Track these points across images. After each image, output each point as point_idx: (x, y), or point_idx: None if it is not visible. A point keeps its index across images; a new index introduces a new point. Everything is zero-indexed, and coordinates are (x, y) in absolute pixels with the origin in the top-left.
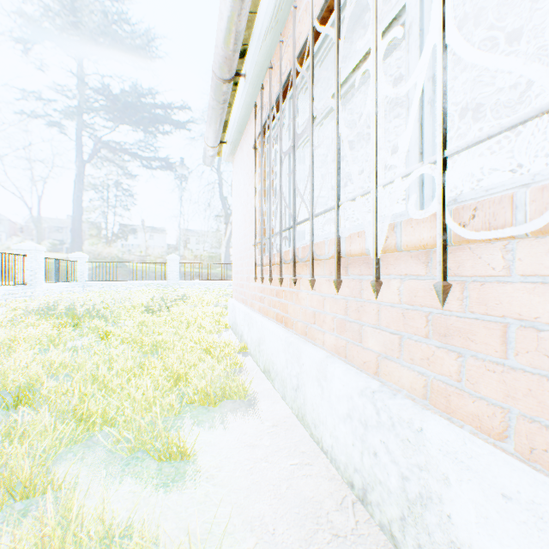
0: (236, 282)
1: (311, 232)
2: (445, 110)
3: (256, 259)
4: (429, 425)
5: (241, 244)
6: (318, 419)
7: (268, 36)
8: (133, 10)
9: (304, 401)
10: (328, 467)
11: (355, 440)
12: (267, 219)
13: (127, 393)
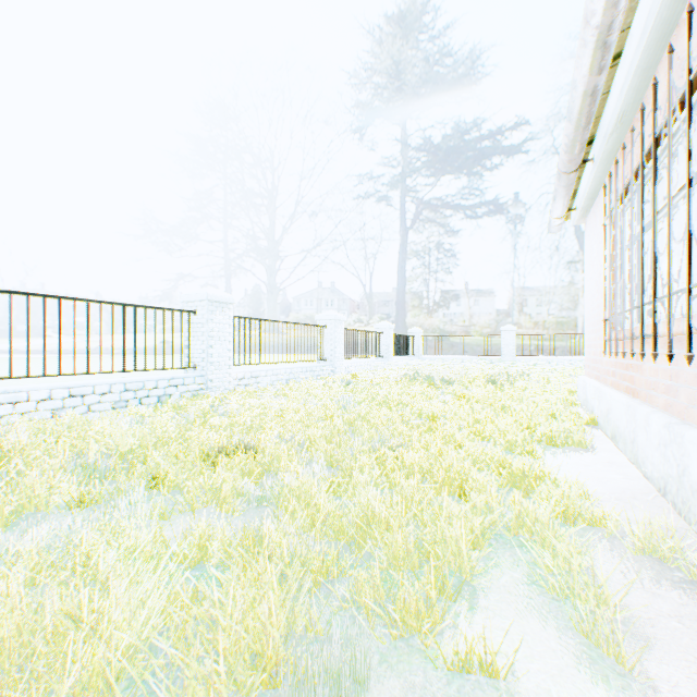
0: (587, 357)
1: (640, 316)
2: (690, 264)
3: (605, 334)
4: (686, 432)
5: (593, 315)
6: (644, 457)
7: (613, 134)
8: (457, 48)
9: (636, 448)
10: (646, 483)
11: (660, 458)
12: (618, 293)
13: (493, 426)
